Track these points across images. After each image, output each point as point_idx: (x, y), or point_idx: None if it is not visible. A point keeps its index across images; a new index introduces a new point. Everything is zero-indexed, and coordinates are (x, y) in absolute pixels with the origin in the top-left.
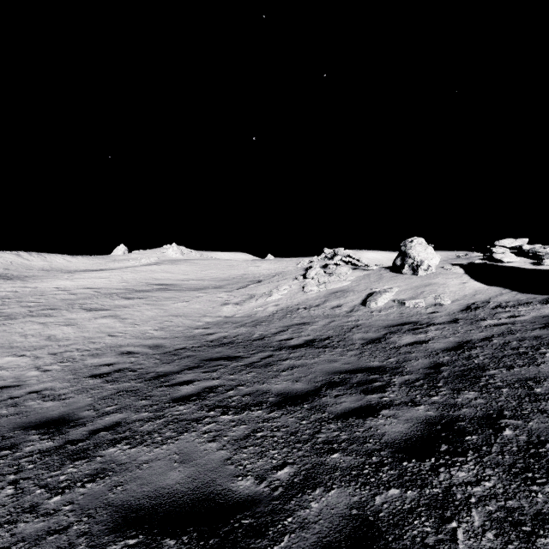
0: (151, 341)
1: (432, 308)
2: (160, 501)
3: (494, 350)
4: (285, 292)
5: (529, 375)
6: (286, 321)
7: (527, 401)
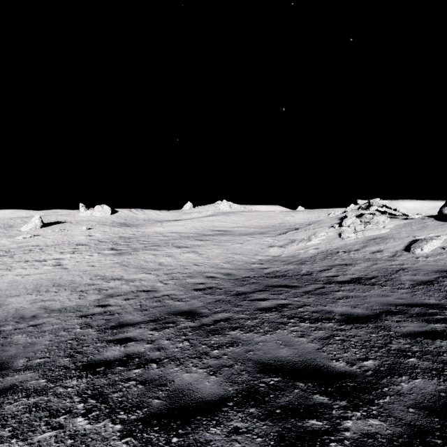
0: (223, 271)
1: None
2: (282, 363)
3: None
4: (322, 237)
5: None
6: (327, 261)
7: None
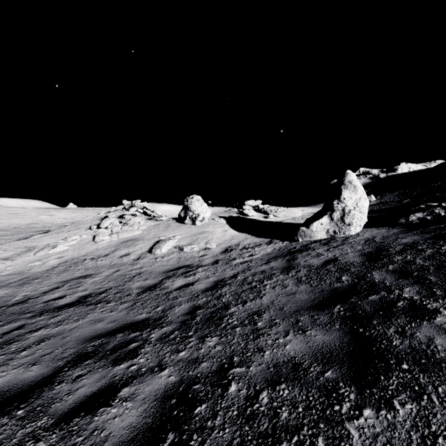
0: None
1: (203, 252)
2: None
3: (237, 286)
4: (73, 242)
5: (256, 308)
6: (66, 275)
7: (252, 339)
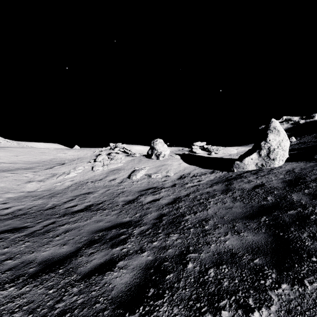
0: None
1: (165, 178)
2: None
3: (190, 202)
4: (80, 171)
5: (203, 217)
6: (76, 192)
7: (201, 236)
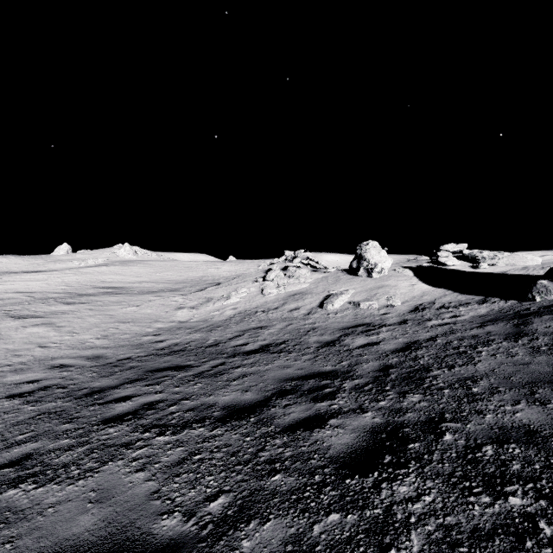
0: (90, 352)
1: (385, 309)
2: None
3: (438, 350)
4: (244, 294)
5: (468, 374)
6: (243, 325)
7: (466, 401)
